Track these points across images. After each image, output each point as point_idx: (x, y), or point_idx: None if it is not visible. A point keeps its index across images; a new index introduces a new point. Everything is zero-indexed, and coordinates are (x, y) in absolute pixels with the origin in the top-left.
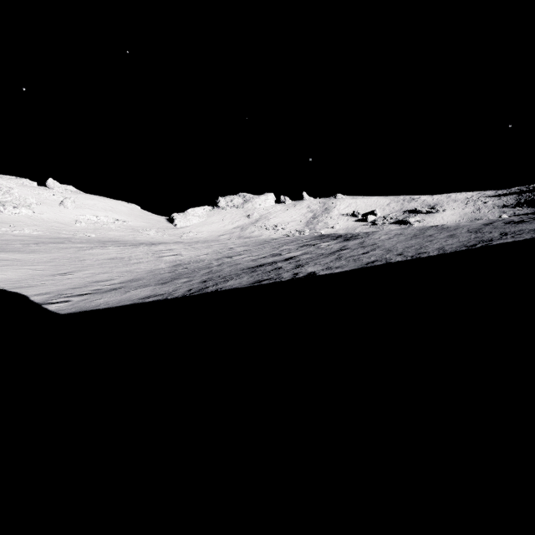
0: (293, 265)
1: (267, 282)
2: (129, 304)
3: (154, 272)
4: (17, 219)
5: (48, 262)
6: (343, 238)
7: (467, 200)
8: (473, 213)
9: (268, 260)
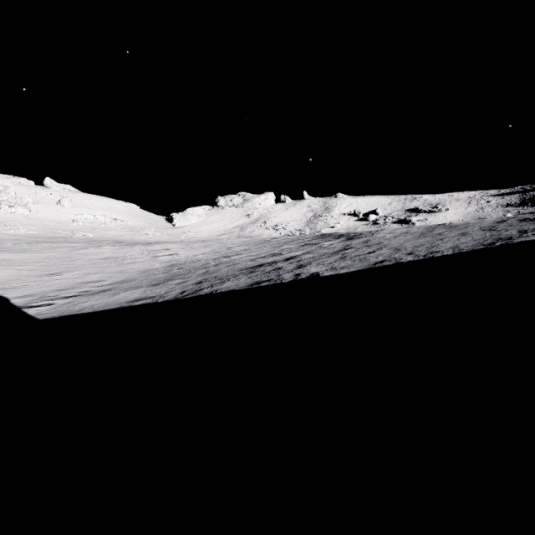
0: (295, 265)
1: (266, 283)
2: (116, 308)
3: (147, 272)
4: (12, 218)
5: (38, 261)
6: (346, 237)
7: (470, 199)
8: (476, 212)
9: (268, 260)
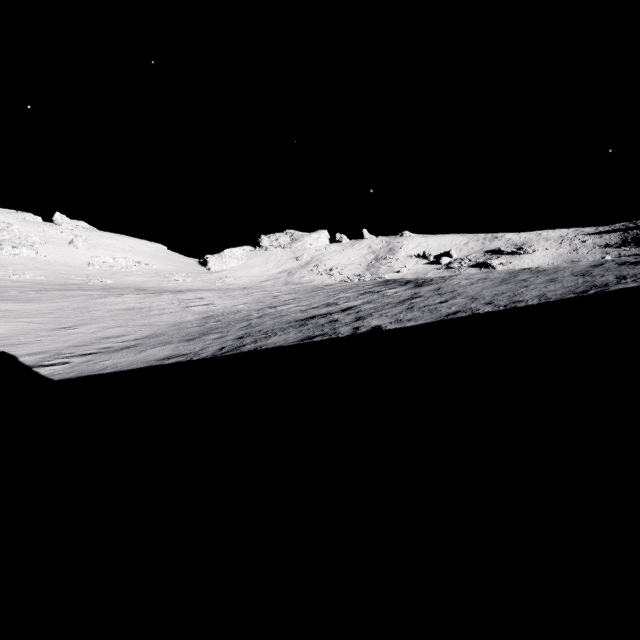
0: (353, 317)
1: (319, 338)
2: (143, 367)
3: (179, 325)
4: (16, 261)
5: (49, 313)
6: (414, 284)
7: (562, 238)
8: (569, 254)
9: (321, 311)
